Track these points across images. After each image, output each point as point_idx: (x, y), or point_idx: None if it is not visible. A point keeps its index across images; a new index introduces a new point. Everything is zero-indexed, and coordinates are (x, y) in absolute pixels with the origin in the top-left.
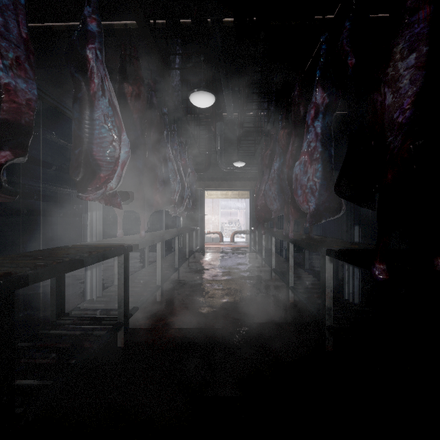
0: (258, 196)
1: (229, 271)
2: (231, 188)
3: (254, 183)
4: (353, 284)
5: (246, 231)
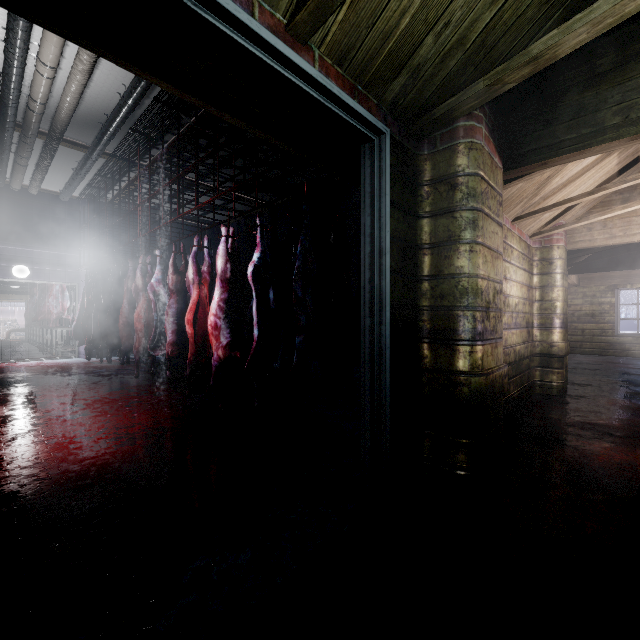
0: (27, 309)
1: (8, 345)
2: (8, 298)
3: (29, 296)
4: (56, 337)
5: (24, 329)
